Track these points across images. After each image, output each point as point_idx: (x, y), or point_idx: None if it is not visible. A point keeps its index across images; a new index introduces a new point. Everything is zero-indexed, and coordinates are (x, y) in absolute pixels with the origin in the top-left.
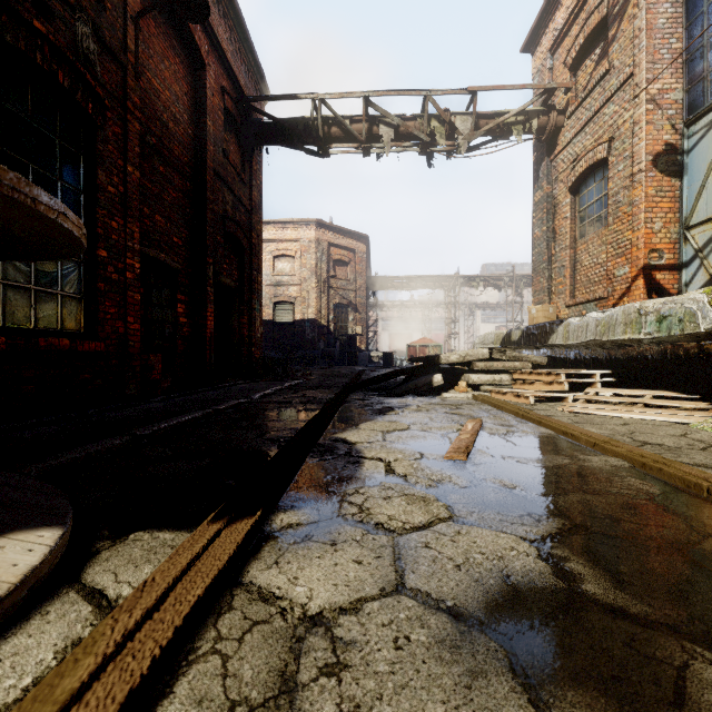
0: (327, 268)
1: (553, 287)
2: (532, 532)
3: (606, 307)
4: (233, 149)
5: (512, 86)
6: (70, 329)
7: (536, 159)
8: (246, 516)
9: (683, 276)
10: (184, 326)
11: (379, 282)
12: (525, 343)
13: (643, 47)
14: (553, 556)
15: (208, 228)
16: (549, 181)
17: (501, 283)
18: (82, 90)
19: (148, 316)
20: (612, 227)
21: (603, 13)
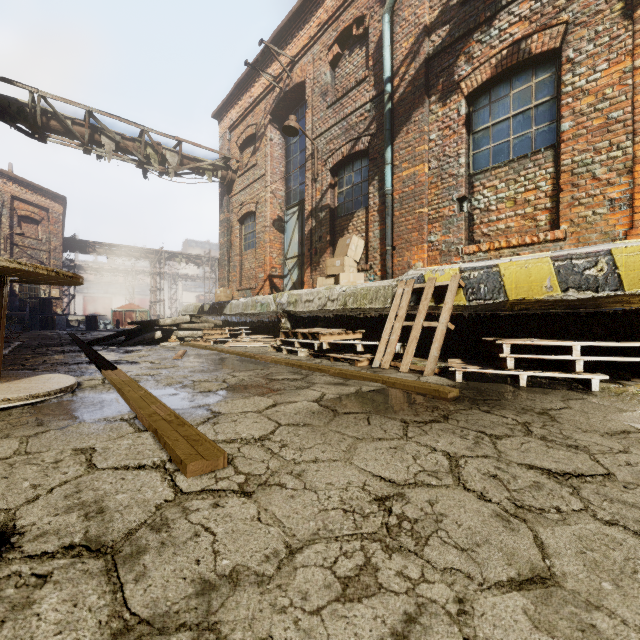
0: (10, 223)
1: (231, 277)
2: (201, 365)
3: (255, 293)
4: None
5: (205, 147)
6: None
7: (221, 193)
8: (114, 370)
9: (285, 282)
10: None
11: (78, 245)
12: (212, 312)
13: (269, 164)
14: (205, 367)
15: None
16: (228, 210)
17: (200, 261)
18: None
19: None
20: (258, 250)
21: (254, 131)
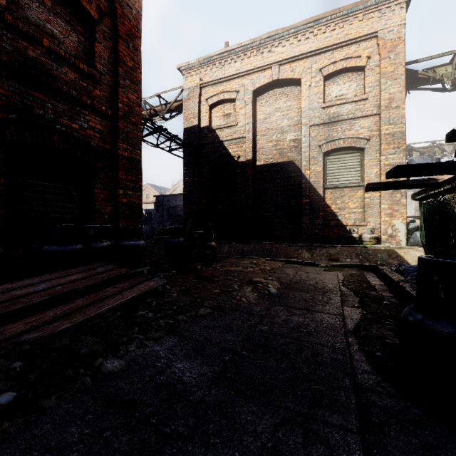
0: None
1: None
2: None
3: None
4: None
5: None
6: None
7: None
8: None
9: None
10: None
11: None
12: None
13: None
14: None
15: None
16: None
17: None
18: None
19: None
20: None
21: None
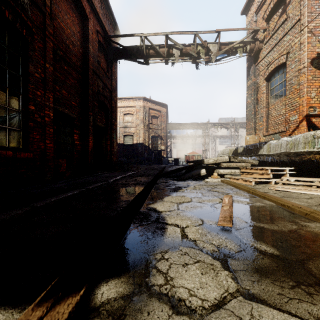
0: (148, 119)
1: (257, 127)
2: (314, 313)
3: (285, 136)
4: (102, 61)
5: (237, 28)
6: (14, 146)
7: (248, 65)
8: (72, 293)
9: None
10: (77, 145)
11: (172, 126)
12: (245, 153)
13: (306, 5)
14: None
15: (90, 98)
16: (254, 76)
17: (228, 126)
18: (20, 22)
19: (58, 140)
20: (288, 96)
21: None
